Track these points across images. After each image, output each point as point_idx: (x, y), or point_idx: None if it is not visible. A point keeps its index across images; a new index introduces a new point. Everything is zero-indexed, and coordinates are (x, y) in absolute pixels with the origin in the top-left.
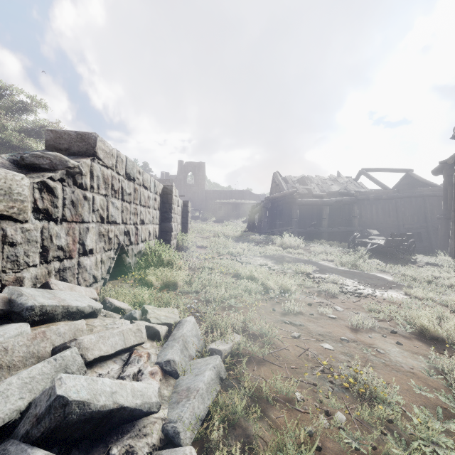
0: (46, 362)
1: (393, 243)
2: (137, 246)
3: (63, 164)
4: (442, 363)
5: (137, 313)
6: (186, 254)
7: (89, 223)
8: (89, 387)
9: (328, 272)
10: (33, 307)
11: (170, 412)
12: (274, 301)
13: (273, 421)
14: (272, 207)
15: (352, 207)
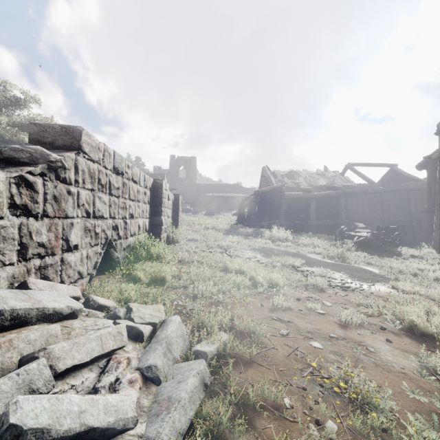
0: (7, 378)
1: (379, 236)
2: (126, 240)
3: (44, 158)
4: (434, 363)
5: (121, 312)
6: (176, 248)
7: (73, 218)
8: (51, 409)
9: (315, 265)
10: (2, 311)
11: (149, 427)
12: (262, 295)
13: (260, 432)
14: (261, 200)
15: (338, 201)
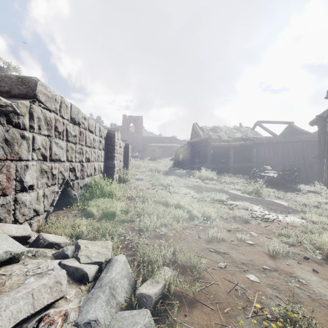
0: None
1: (283, 176)
2: (83, 180)
3: None
4: None
5: (69, 250)
6: (126, 186)
7: (28, 161)
8: None
9: (237, 199)
10: None
11: None
12: (198, 227)
13: None
14: (192, 149)
15: (251, 149)
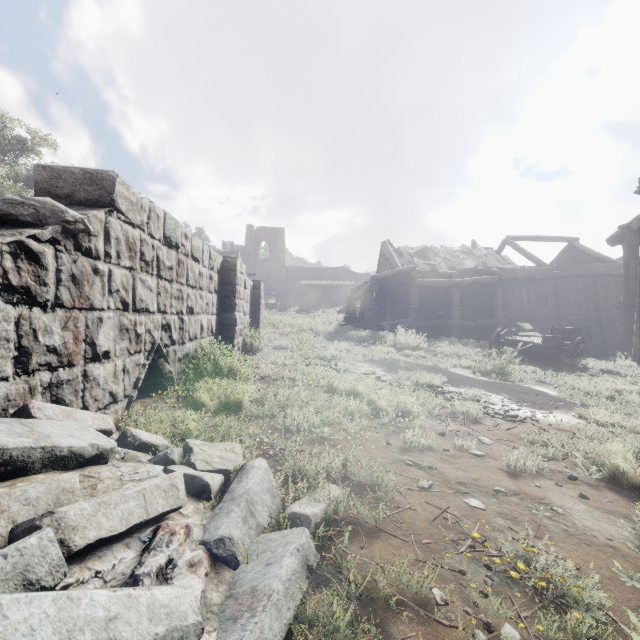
0: None
1: (554, 342)
2: (183, 346)
3: (57, 216)
4: None
5: (176, 453)
6: (257, 359)
7: (102, 311)
8: (59, 617)
9: (463, 384)
10: None
11: (221, 639)
12: (388, 429)
13: None
14: (380, 290)
15: (494, 291)
